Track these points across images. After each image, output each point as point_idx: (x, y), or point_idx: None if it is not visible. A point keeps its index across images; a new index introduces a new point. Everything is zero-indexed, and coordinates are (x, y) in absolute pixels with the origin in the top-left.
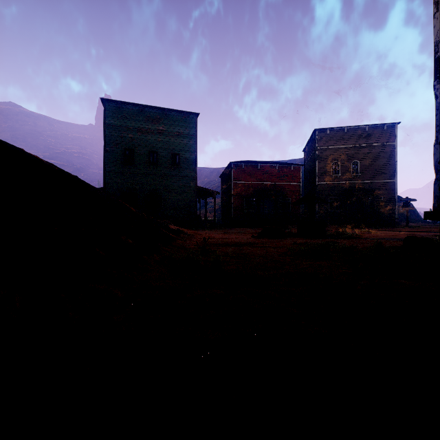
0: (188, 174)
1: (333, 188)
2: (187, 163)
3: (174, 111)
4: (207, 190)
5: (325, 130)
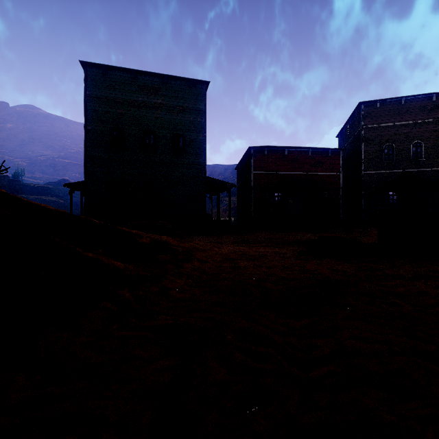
0: (195, 161)
1: (385, 178)
2: (193, 147)
3: (177, 79)
4: (219, 182)
5: (374, 103)
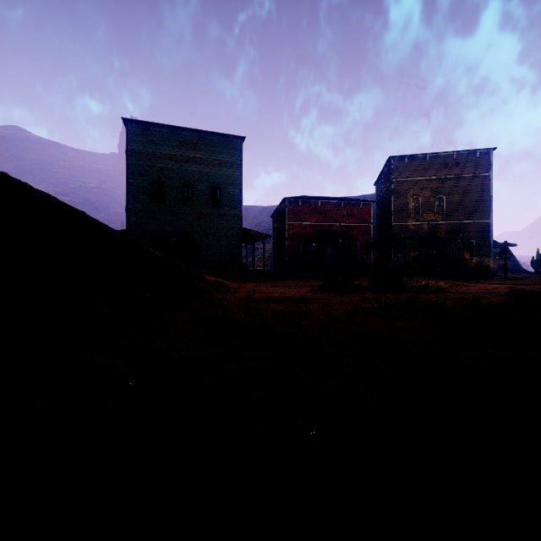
0: (232, 212)
1: (413, 230)
2: (230, 200)
3: (214, 134)
4: (255, 233)
5: (402, 158)
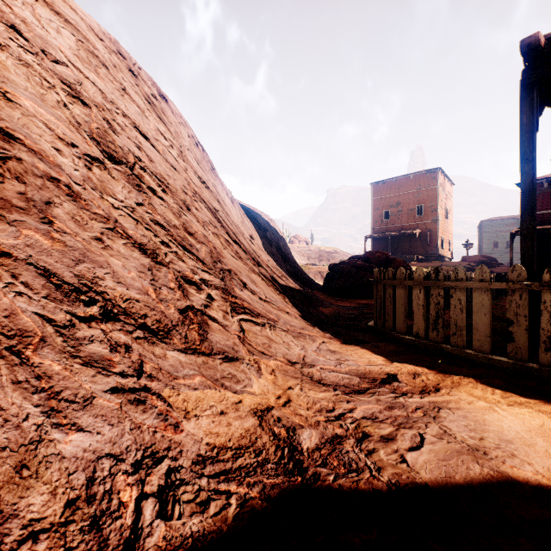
0: None
1: None
2: None
3: None
4: None
5: None
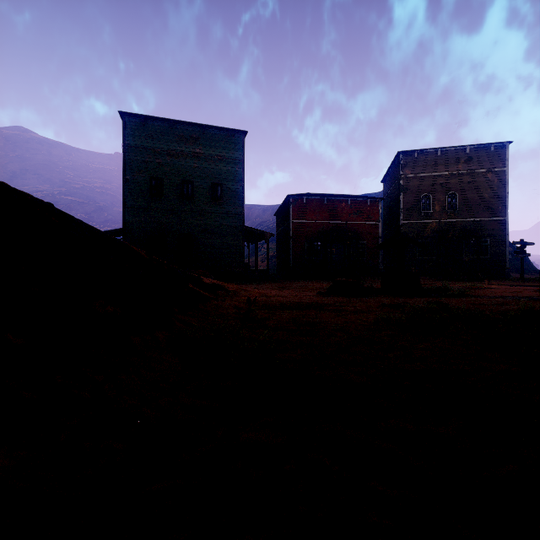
0: (233, 210)
1: (423, 228)
2: (231, 197)
3: (215, 129)
4: (257, 232)
5: (412, 152)
